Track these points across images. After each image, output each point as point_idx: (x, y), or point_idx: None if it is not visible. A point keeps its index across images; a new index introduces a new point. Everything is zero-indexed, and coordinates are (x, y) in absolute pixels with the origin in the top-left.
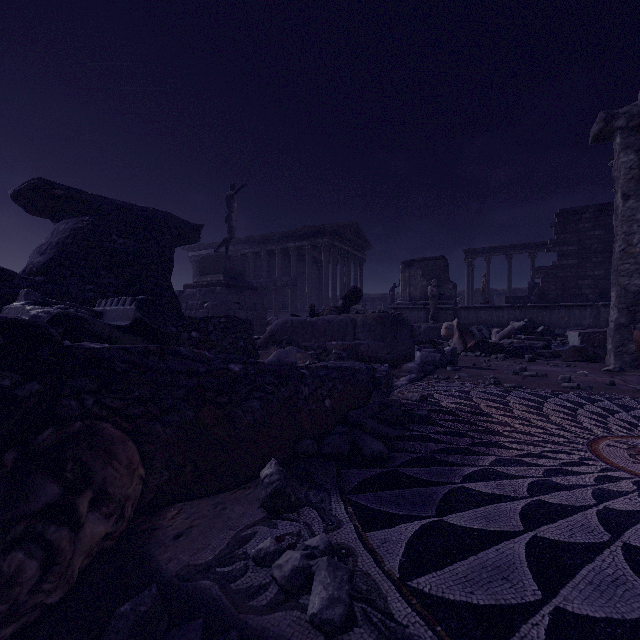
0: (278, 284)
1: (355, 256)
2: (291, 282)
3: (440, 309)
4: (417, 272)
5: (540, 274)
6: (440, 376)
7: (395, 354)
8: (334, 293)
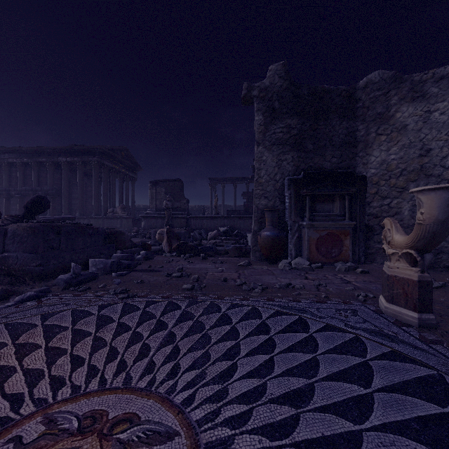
0: (38, 193)
1: (127, 175)
2: (52, 192)
3: (177, 218)
4: (161, 189)
5: (246, 196)
6: (82, 287)
7: (55, 265)
8: (105, 203)
